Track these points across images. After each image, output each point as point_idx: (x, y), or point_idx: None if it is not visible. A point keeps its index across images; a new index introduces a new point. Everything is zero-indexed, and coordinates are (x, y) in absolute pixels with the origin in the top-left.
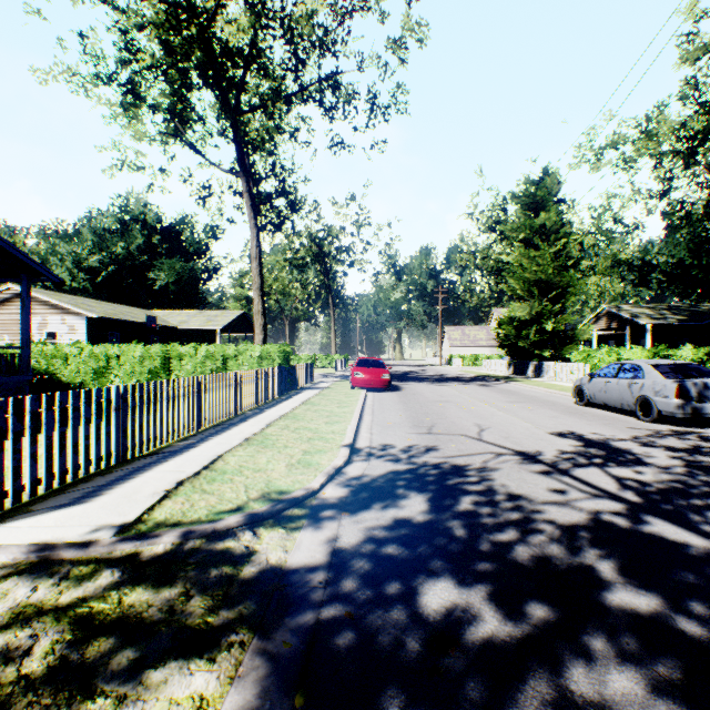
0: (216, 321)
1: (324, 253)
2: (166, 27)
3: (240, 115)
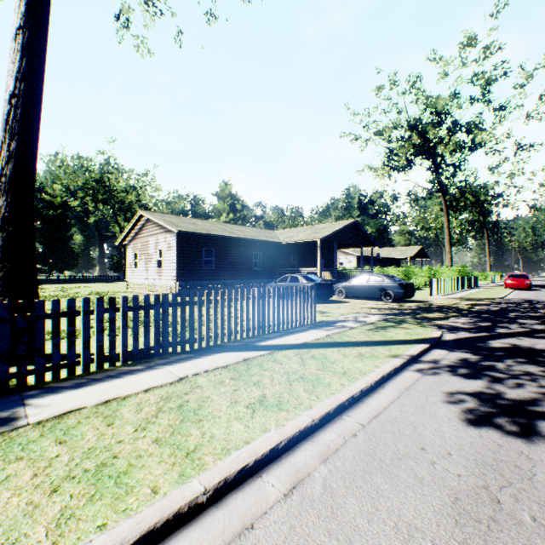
0: (406, 253)
1: (479, 201)
2: (415, 153)
3: (440, 169)
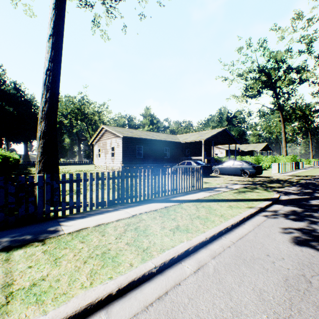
0: (257, 147)
1: (305, 114)
2: (263, 86)
3: (279, 95)
